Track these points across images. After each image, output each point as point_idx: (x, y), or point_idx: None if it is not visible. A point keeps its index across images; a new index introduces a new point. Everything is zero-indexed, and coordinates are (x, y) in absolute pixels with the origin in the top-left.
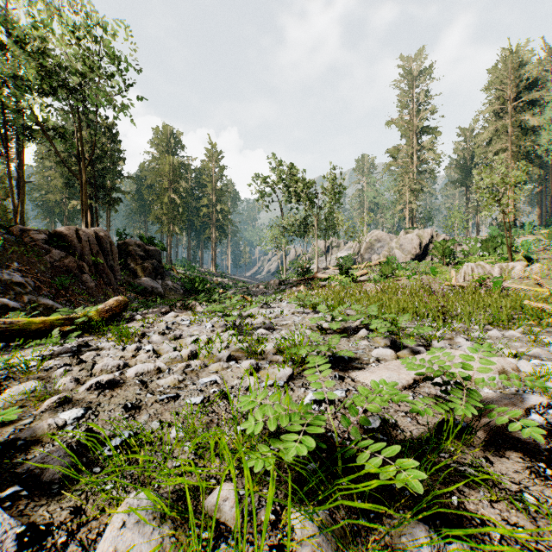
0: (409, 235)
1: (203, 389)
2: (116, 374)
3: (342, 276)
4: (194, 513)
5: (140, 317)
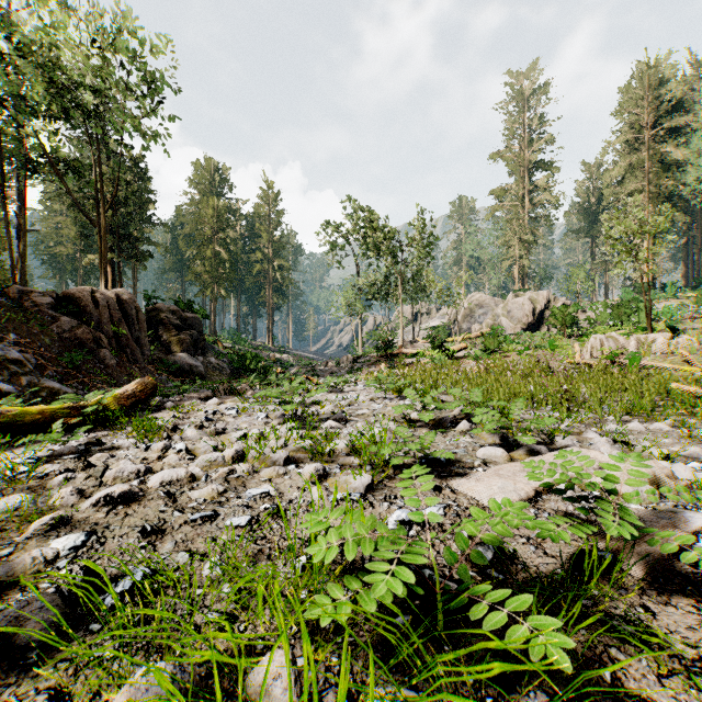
0: (519, 298)
1: (250, 504)
2: (135, 483)
3: (435, 351)
4: (230, 697)
5: (172, 405)
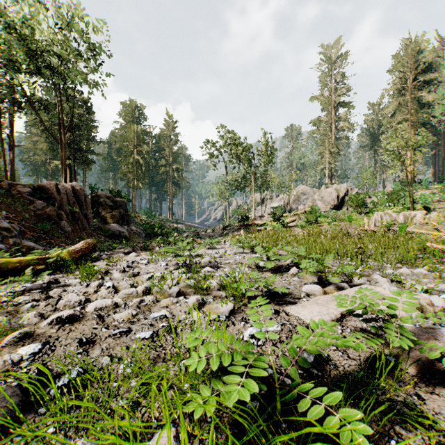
0: (328, 189)
1: (153, 323)
2: (78, 309)
3: (275, 222)
4: None
5: (106, 257)
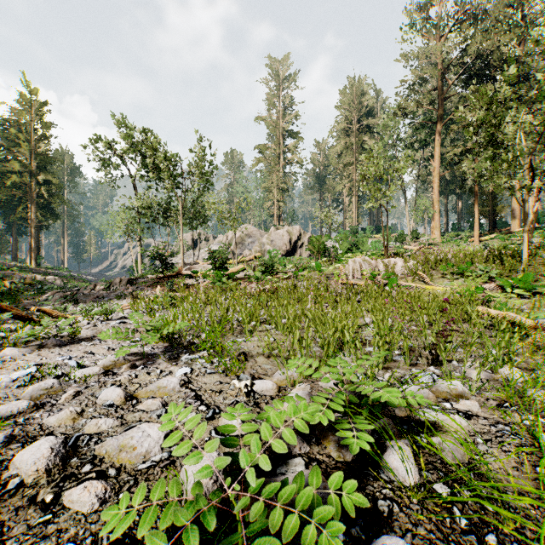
0: (280, 230)
1: None
2: None
3: (216, 272)
4: None
5: None
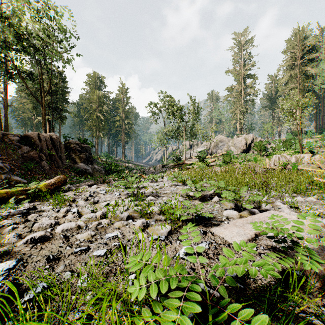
0: (239, 138)
1: (107, 242)
2: (49, 230)
3: (200, 162)
4: None
5: (74, 188)
